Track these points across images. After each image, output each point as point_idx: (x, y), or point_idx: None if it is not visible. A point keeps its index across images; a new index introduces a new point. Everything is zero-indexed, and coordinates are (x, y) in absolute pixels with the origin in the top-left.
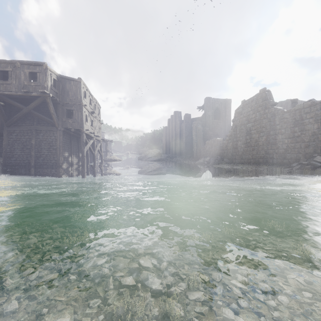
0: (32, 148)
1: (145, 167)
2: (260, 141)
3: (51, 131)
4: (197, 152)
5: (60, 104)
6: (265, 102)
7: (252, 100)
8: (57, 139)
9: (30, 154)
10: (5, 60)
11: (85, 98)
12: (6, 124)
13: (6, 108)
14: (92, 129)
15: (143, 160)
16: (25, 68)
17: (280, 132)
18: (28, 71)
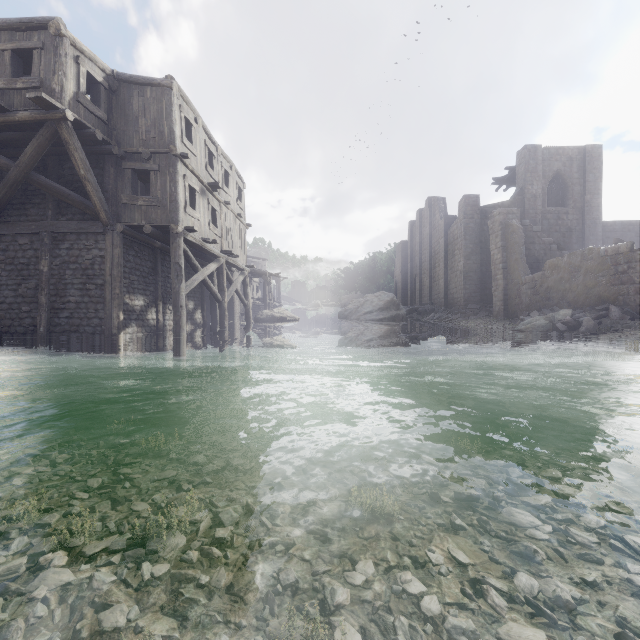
0: (42, 283)
1: (357, 337)
2: None
3: (92, 235)
4: (508, 295)
5: (114, 155)
6: None
7: None
8: (105, 258)
9: (38, 301)
10: None
11: (189, 141)
12: None
13: None
14: (214, 232)
15: (352, 318)
16: (2, 43)
17: None
18: (9, 47)
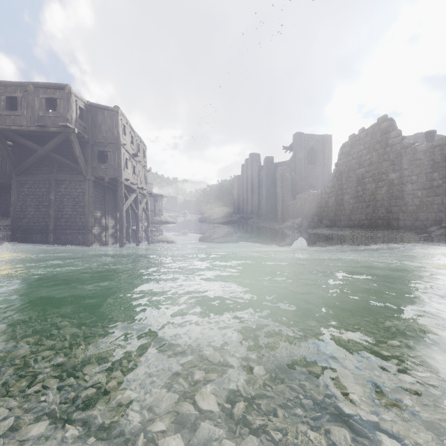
0: (51, 205)
1: (209, 232)
2: (378, 194)
3: (77, 182)
4: (284, 210)
5: (89, 143)
6: (385, 136)
7: (366, 134)
8: (85, 193)
9: (48, 213)
10: (13, 83)
11: (124, 134)
12: (15, 172)
13: (16, 149)
14: (134, 178)
15: (206, 222)
16: (40, 93)
17: (410, 180)
18: (45, 97)
